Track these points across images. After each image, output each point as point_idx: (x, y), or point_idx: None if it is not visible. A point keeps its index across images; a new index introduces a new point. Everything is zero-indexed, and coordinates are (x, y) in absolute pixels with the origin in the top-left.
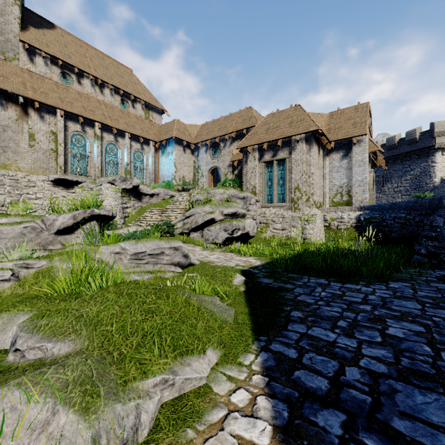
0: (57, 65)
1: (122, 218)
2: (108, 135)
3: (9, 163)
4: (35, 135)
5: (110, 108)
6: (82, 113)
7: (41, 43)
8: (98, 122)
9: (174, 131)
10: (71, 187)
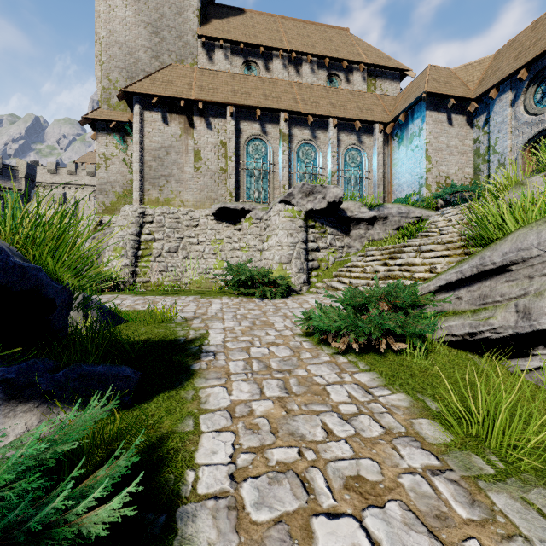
0: (239, 55)
1: (303, 271)
2: (301, 130)
3: (172, 197)
4: (201, 153)
5: (306, 88)
6: (260, 104)
7: (221, 32)
8: (283, 111)
9: (424, 84)
10: (238, 221)
